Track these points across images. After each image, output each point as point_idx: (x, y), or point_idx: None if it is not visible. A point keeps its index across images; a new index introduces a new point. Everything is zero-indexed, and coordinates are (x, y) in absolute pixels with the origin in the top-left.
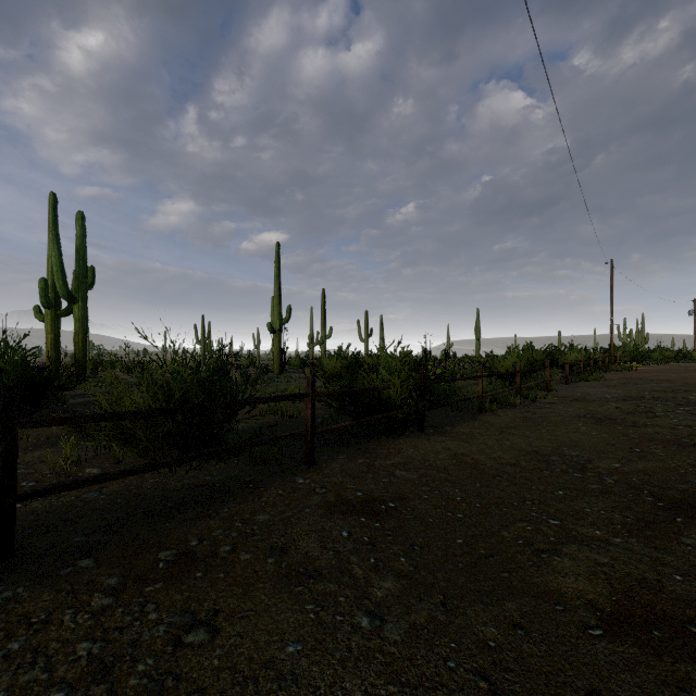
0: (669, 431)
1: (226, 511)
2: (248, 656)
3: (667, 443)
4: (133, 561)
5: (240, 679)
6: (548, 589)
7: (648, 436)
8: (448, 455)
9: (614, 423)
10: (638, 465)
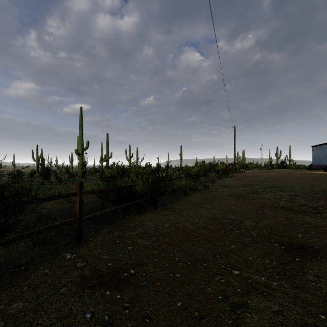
0: (268, 201)
1: None
2: None
3: (270, 207)
4: None
5: None
6: None
7: (261, 204)
8: (169, 224)
9: (245, 198)
10: (263, 222)
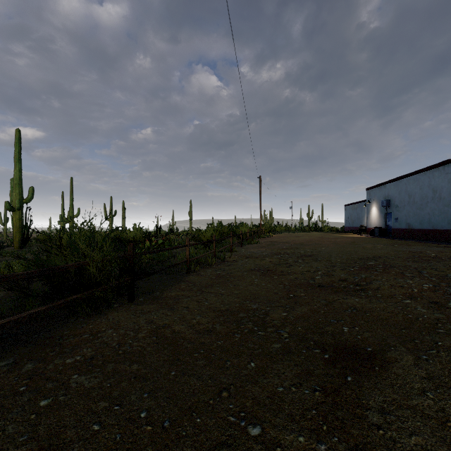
0: (301, 276)
1: None
2: None
3: (304, 286)
4: None
5: None
6: None
7: (293, 282)
8: (149, 330)
9: (272, 273)
10: (297, 312)
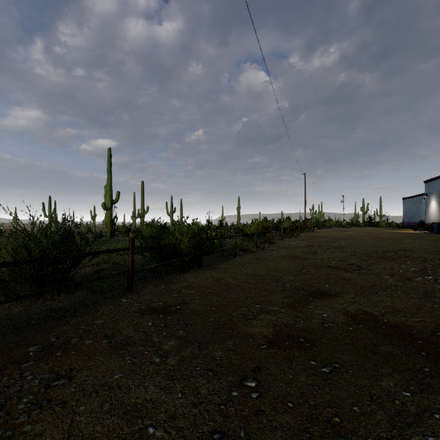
0: (320, 261)
1: (75, 321)
2: (92, 383)
3: (317, 266)
4: (10, 354)
5: (88, 393)
6: (248, 334)
7: (310, 264)
8: (213, 279)
9: (298, 258)
10: (302, 277)
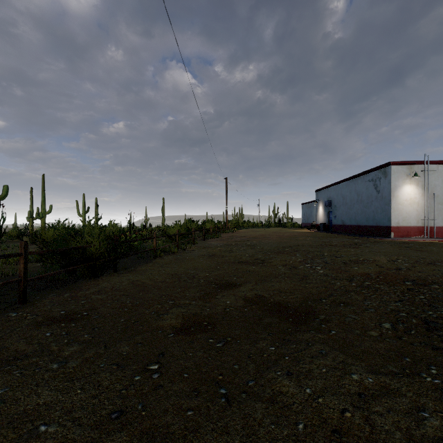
0: (234, 258)
1: None
2: None
3: (230, 262)
4: None
5: None
6: (158, 327)
7: (225, 261)
8: (128, 282)
9: (215, 257)
10: (216, 273)
